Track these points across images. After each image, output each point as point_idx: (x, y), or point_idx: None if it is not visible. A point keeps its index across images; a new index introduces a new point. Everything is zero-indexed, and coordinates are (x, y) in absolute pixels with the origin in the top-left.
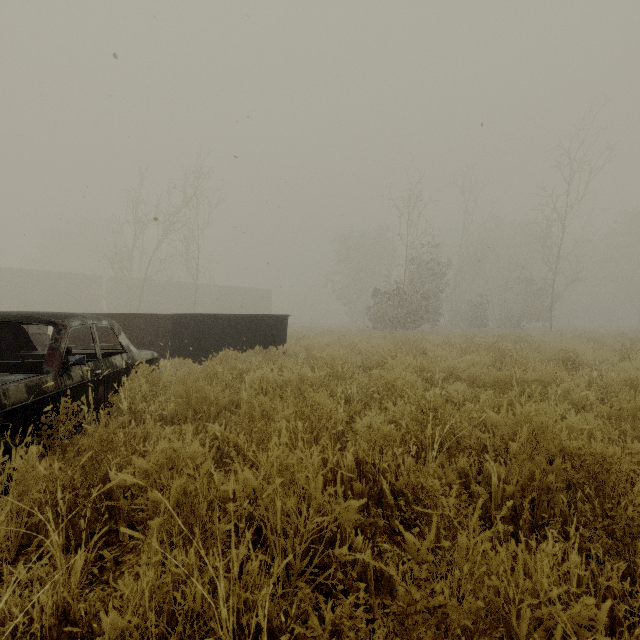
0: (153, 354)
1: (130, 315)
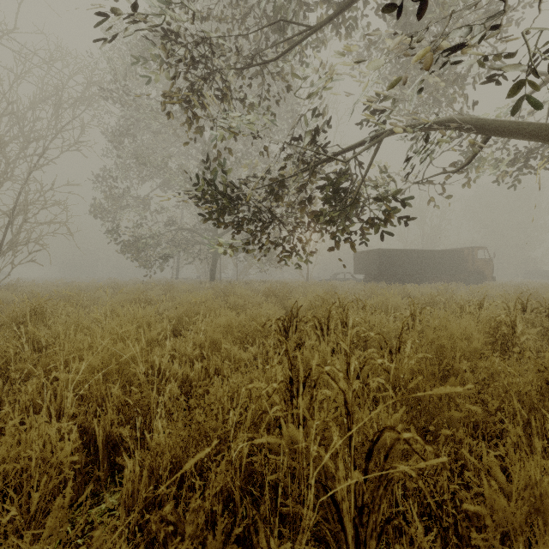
0: None
1: None
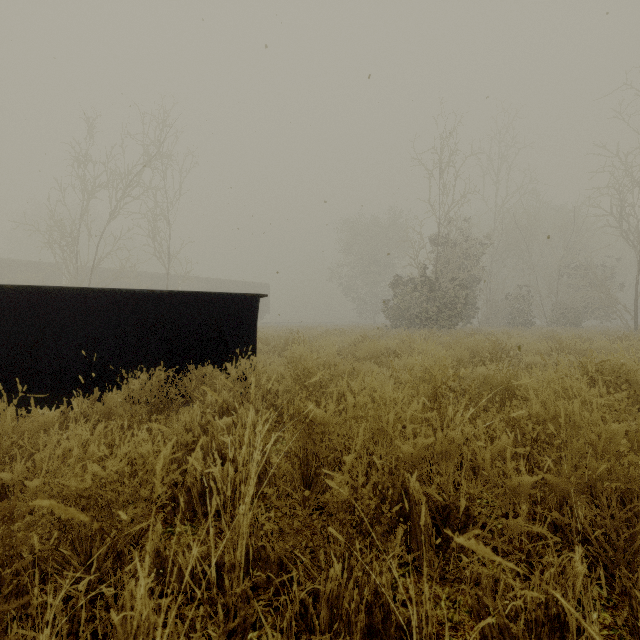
0: None
1: None
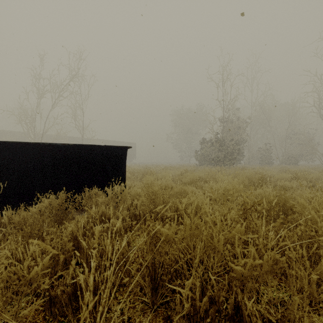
0: None
1: None
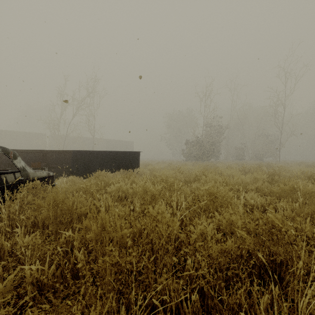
0: (49, 173)
1: (47, 151)
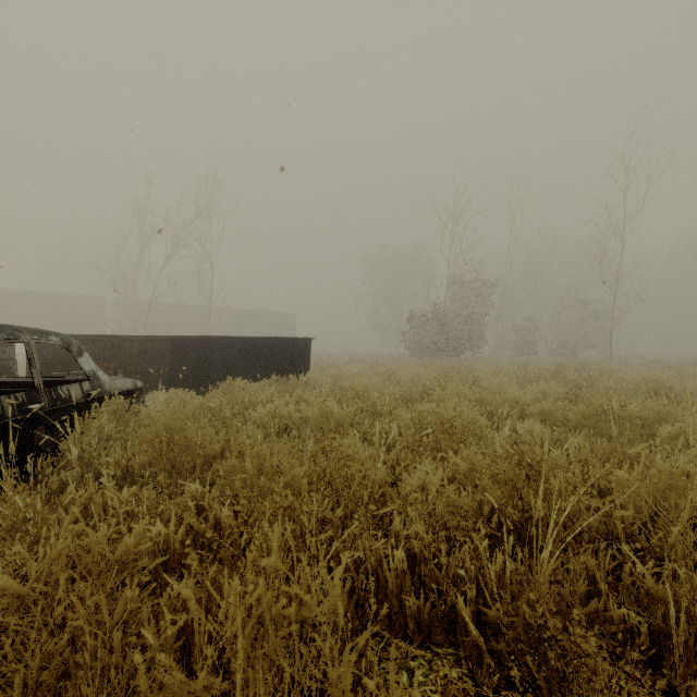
0: (135, 383)
1: (120, 337)
